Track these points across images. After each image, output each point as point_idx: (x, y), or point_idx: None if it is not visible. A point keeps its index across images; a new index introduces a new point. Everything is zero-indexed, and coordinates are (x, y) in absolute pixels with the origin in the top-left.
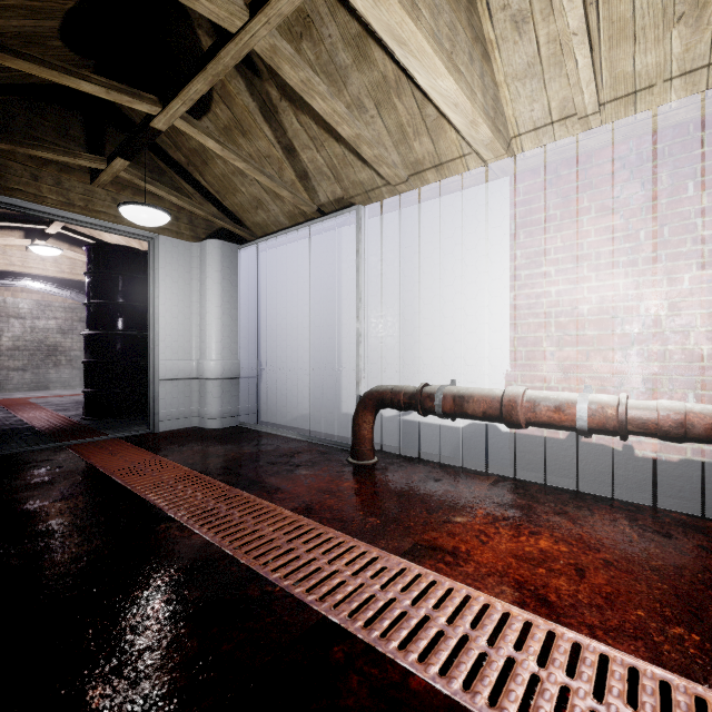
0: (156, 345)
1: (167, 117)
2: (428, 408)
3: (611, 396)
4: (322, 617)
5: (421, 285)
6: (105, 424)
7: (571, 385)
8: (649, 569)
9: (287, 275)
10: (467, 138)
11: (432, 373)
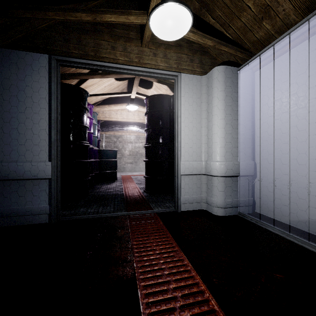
0: (178, 150)
1: None
2: None
3: None
4: None
5: None
6: (152, 197)
7: None
8: None
9: (290, 80)
10: None
11: None
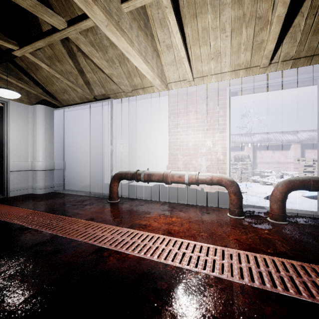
0: (8, 154)
1: (22, 51)
2: (139, 179)
3: (194, 172)
4: (100, 247)
5: (137, 132)
6: None
7: (186, 169)
8: (200, 221)
9: (79, 123)
10: (152, 82)
11: (141, 166)
